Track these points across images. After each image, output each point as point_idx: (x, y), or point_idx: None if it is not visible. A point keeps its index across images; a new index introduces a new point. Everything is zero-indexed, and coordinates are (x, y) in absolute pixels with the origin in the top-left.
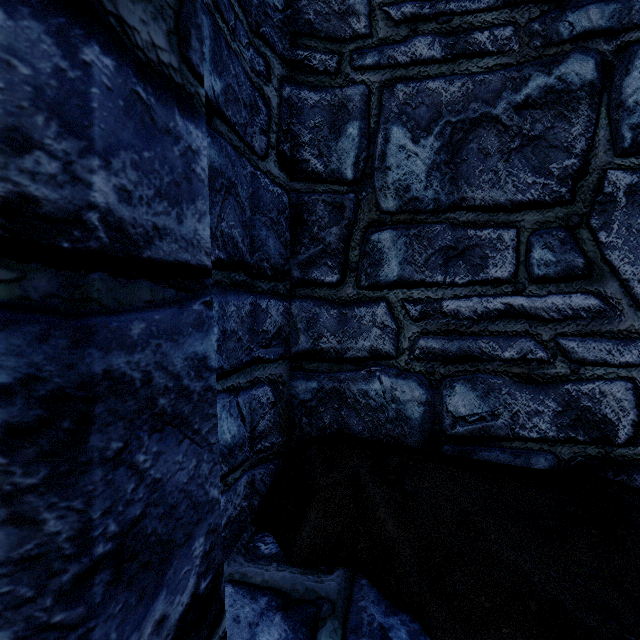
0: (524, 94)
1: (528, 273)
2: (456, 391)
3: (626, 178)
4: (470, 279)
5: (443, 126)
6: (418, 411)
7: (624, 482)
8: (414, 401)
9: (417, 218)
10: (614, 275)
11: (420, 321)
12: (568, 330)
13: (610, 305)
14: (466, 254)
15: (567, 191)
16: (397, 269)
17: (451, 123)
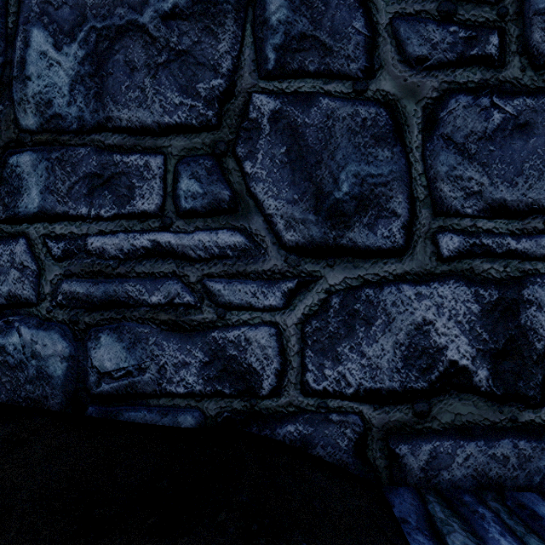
0: (171, 2)
1: (175, 206)
2: (102, 343)
3: (270, 103)
4: (116, 212)
5: (88, 32)
6: (61, 368)
7: (268, 437)
8: (57, 356)
9: (60, 139)
10: (259, 209)
11: (63, 261)
12: (215, 270)
13: (255, 243)
14: (112, 183)
15: (214, 115)
16: (38, 199)
17: (96, 29)
